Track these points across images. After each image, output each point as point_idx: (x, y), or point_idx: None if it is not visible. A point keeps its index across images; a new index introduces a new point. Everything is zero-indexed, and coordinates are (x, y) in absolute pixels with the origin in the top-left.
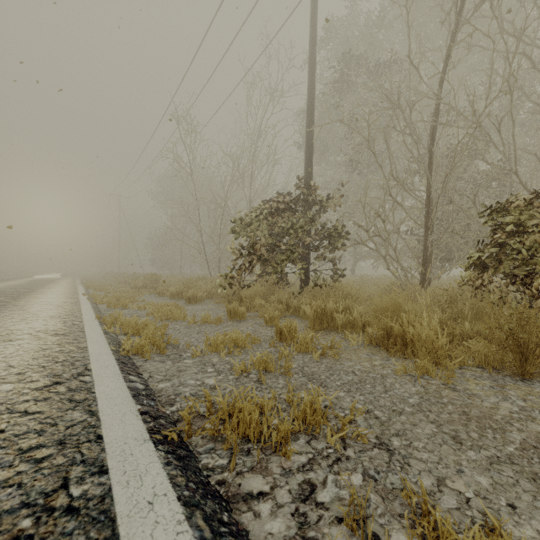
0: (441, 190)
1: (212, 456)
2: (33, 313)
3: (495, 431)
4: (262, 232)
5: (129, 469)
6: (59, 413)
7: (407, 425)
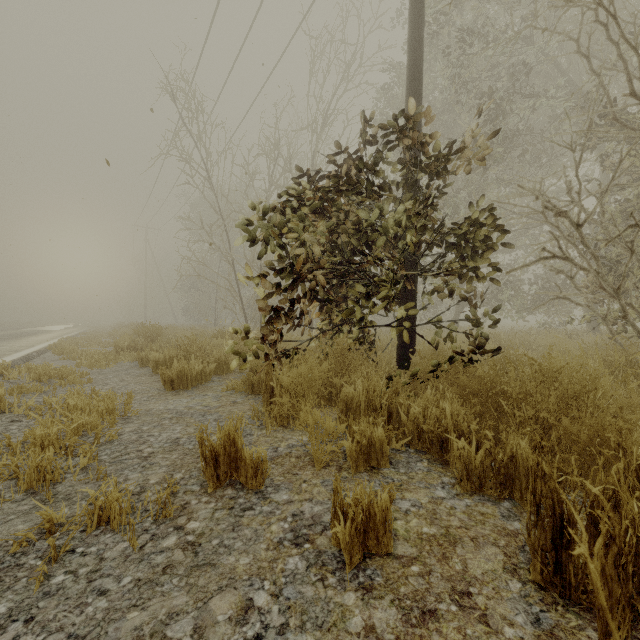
0: None
1: None
2: None
3: None
4: (324, 238)
5: None
6: None
7: None
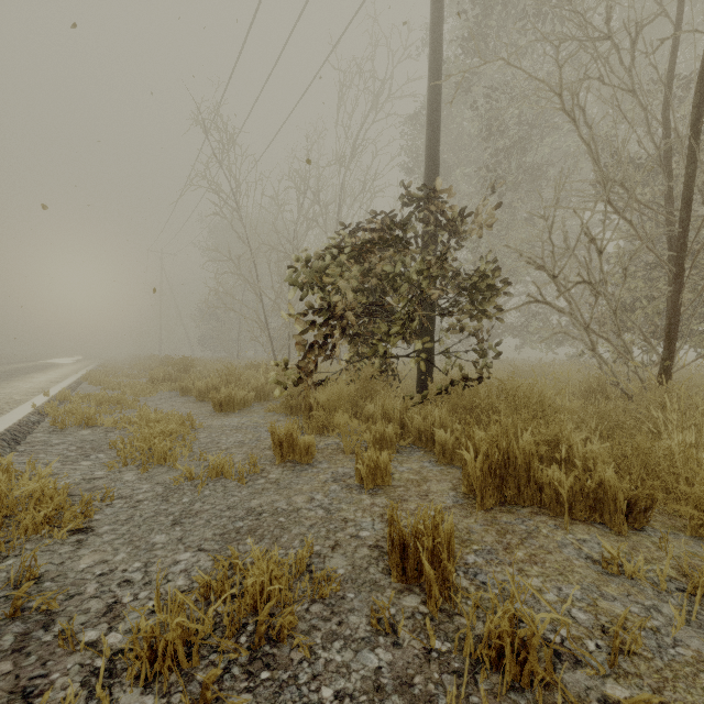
0: None
1: None
2: None
3: None
4: (352, 283)
5: None
6: None
7: None
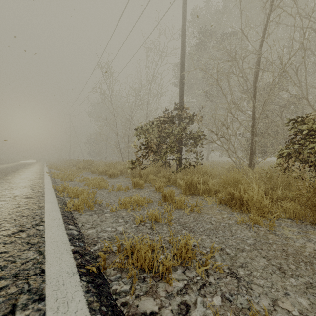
0: (261, 109)
1: (119, 283)
2: (14, 184)
3: (306, 264)
4: (154, 135)
5: (60, 297)
6: (18, 252)
7: (247, 259)
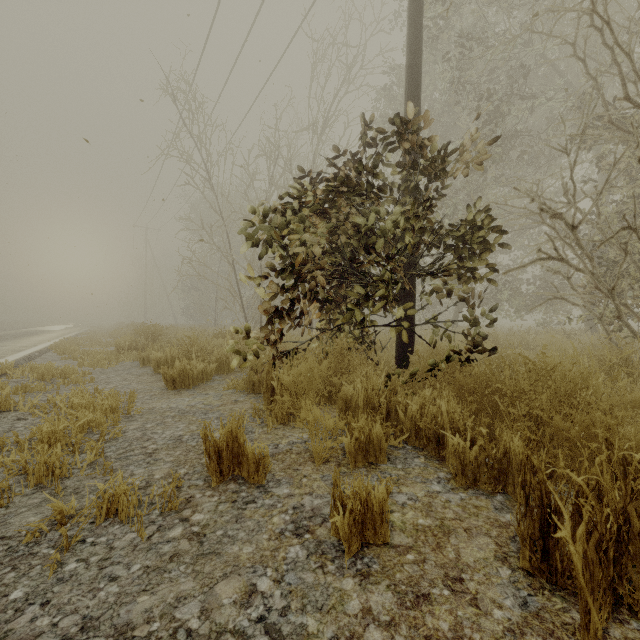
0: None
1: None
2: None
3: None
4: (324, 240)
5: None
6: None
7: None
